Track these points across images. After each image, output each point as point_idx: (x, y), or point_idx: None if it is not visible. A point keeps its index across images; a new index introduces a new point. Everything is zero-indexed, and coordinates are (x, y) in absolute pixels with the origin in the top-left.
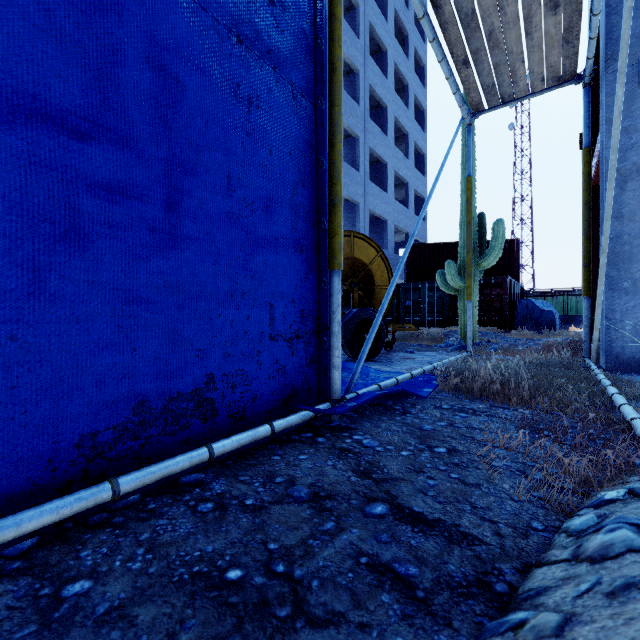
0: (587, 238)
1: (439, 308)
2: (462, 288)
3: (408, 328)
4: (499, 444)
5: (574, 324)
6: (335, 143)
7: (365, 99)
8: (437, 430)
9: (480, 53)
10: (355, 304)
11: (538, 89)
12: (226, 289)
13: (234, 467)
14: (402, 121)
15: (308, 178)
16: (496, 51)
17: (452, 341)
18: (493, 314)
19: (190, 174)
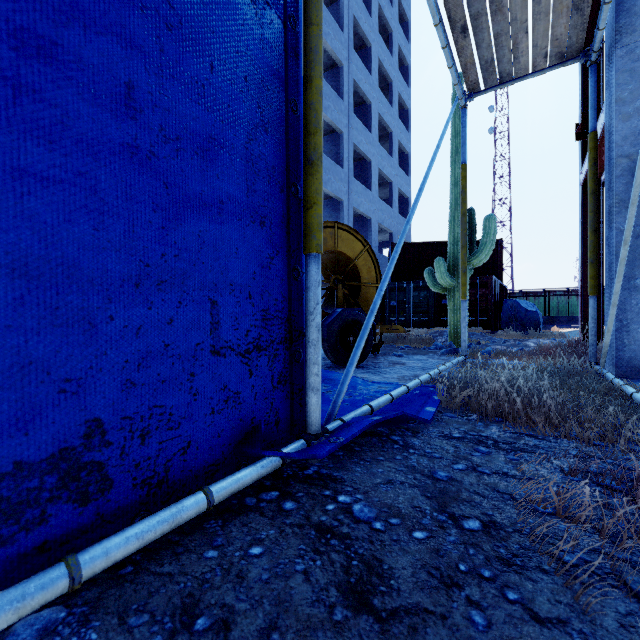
0: (594, 231)
1: (424, 308)
2: (452, 287)
3: (396, 329)
4: (555, 510)
5: (556, 324)
6: (313, 77)
7: (349, 94)
8: (456, 480)
9: (481, 19)
10: (339, 303)
11: (540, 67)
12: (125, 274)
13: (130, 585)
14: (386, 119)
15: (274, 122)
16: (498, 17)
17: (441, 343)
18: (478, 314)
19: (41, 60)
